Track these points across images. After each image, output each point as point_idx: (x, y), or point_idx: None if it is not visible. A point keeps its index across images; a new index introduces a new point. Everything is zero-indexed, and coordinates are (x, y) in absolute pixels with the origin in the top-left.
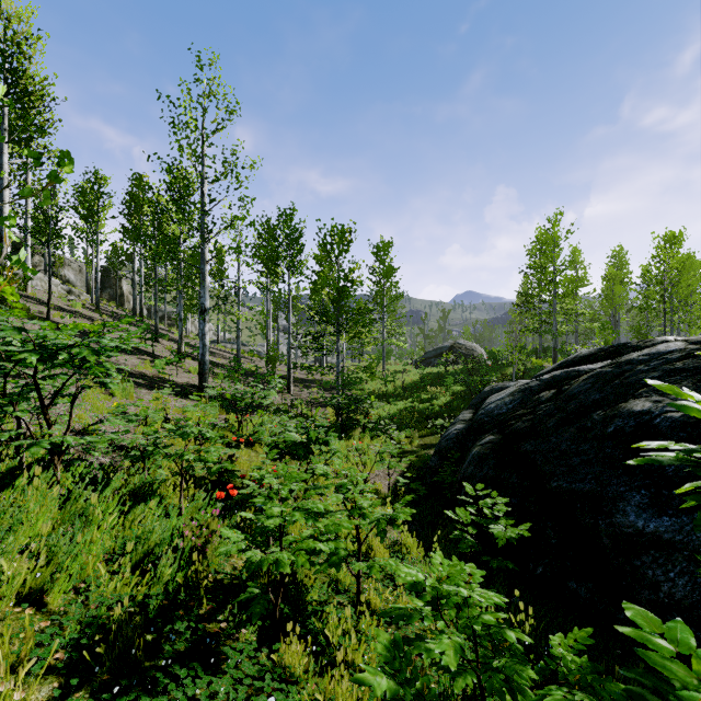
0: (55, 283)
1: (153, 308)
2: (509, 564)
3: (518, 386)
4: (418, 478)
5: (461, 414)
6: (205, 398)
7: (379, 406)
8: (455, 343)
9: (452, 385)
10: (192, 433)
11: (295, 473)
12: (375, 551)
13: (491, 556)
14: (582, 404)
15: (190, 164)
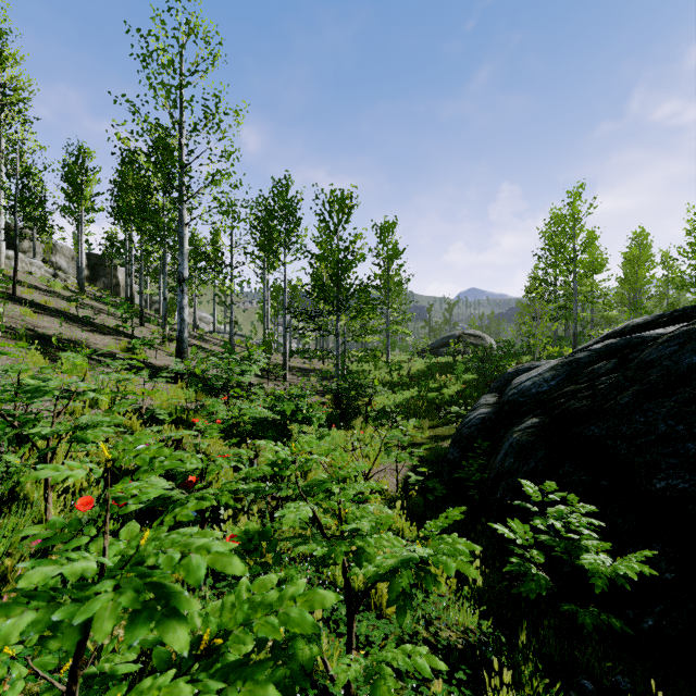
0: (38, 265)
1: (151, 299)
2: (614, 622)
3: (559, 359)
4: (432, 474)
5: (482, 398)
6: (182, 380)
7: (384, 392)
8: (463, 332)
9: (463, 373)
10: (58, 390)
11: (149, 452)
12: (380, 590)
13: (573, 603)
14: (671, 371)
15: (163, 109)
